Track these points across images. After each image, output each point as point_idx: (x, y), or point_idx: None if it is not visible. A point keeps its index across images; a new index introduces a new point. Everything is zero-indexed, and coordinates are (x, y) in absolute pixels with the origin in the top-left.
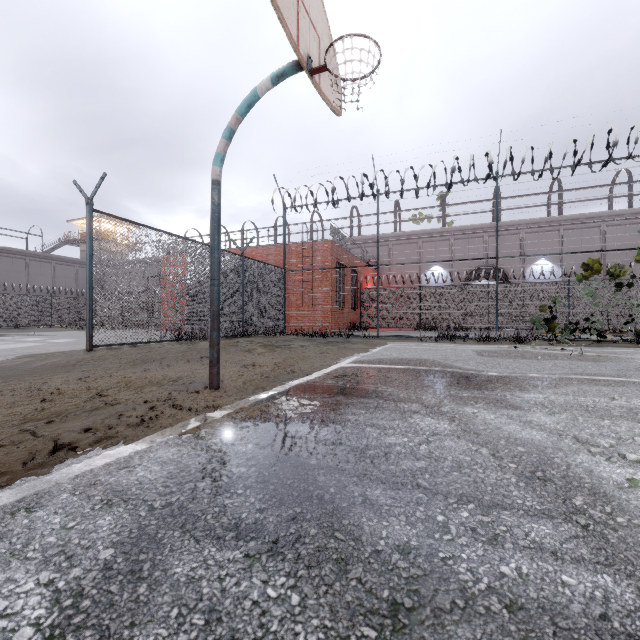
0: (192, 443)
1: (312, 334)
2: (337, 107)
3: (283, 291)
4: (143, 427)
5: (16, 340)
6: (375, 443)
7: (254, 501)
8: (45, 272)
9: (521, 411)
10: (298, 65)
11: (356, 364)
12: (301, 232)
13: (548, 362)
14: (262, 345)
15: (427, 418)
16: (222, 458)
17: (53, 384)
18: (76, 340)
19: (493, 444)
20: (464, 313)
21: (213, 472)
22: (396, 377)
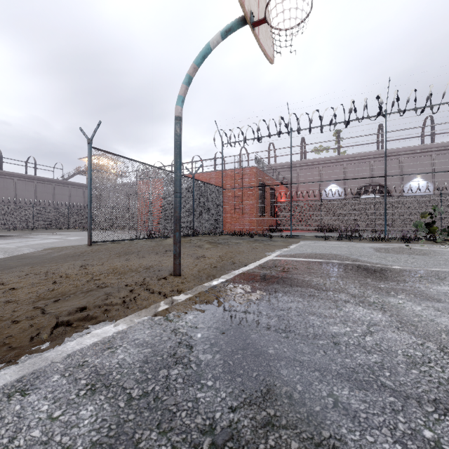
0: (163, 325)
1: (242, 234)
2: (270, 56)
3: (221, 203)
4: (124, 308)
5: (45, 237)
6: (322, 332)
7: (225, 396)
8: (64, 193)
9: (444, 303)
10: (242, 20)
11: (281, 257)
12: (233, 162)
13: (439, 258)
14: (208, 242)
15: (359, 308)
16: (189, 342)
17: (63, 270)
18: (82, 238)
19: (436, 338)
20: (355, 219)
21: (183, 357)
22: (317, 269)
